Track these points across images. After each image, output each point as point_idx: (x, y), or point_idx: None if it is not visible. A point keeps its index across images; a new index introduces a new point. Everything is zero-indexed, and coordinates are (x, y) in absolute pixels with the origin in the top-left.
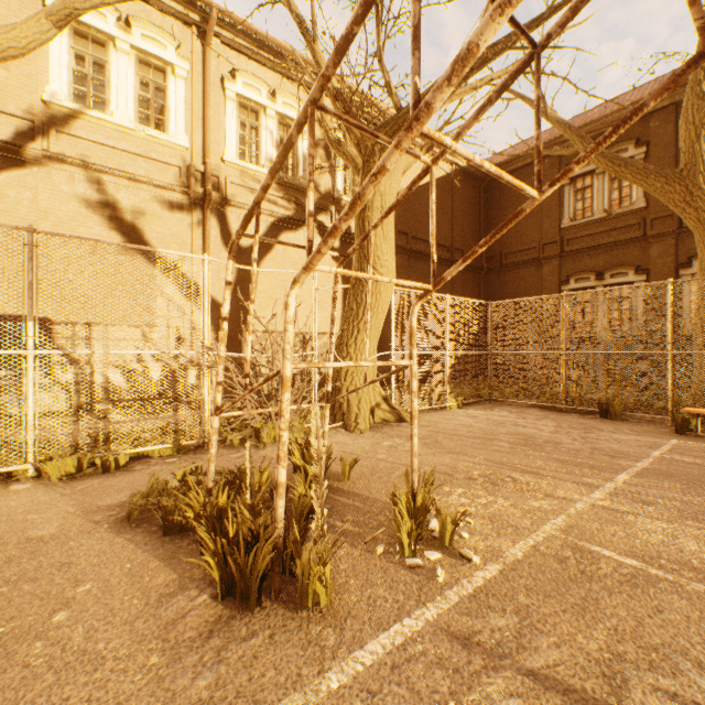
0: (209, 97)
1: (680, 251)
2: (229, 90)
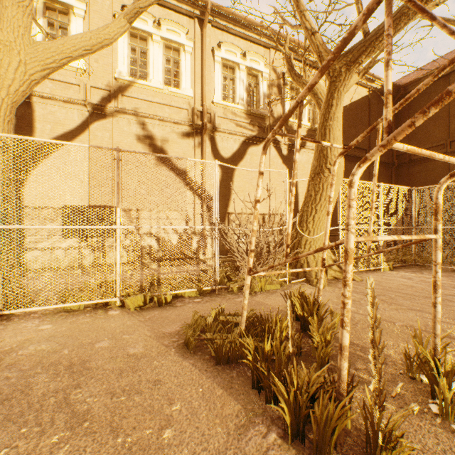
0: (205, 62)
1: None
2: (217, 56)
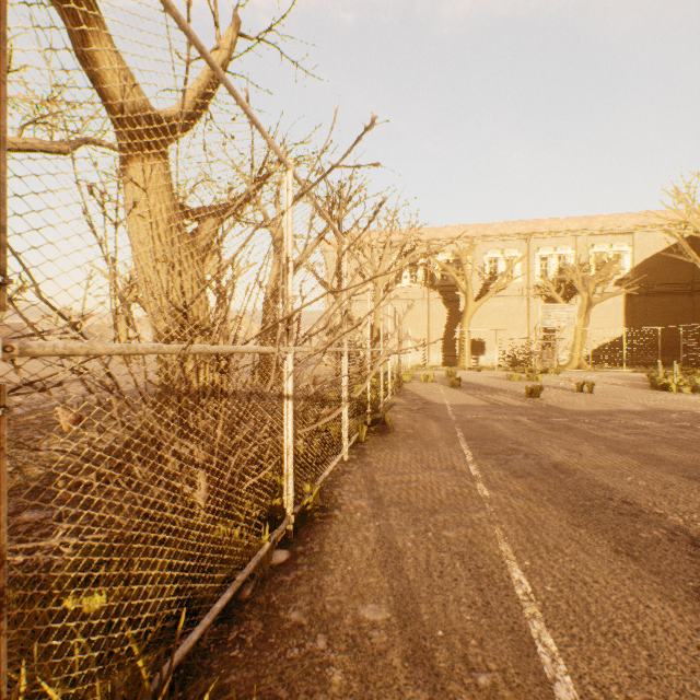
0: (528, 262)
1: None
2: (536, 255)
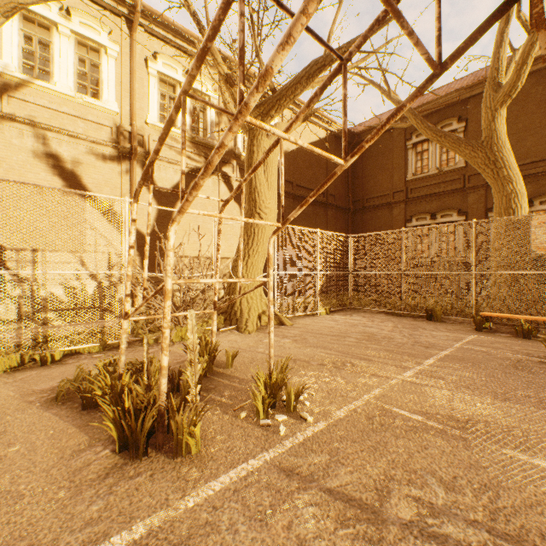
0: (135, 73)
1: (488, 199)
2: (152, 69)
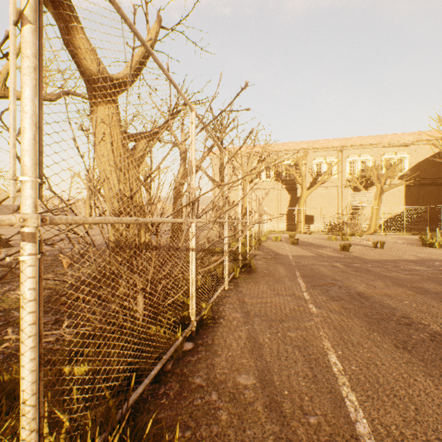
0: (342, 165)
1: None
2: (347, 160)
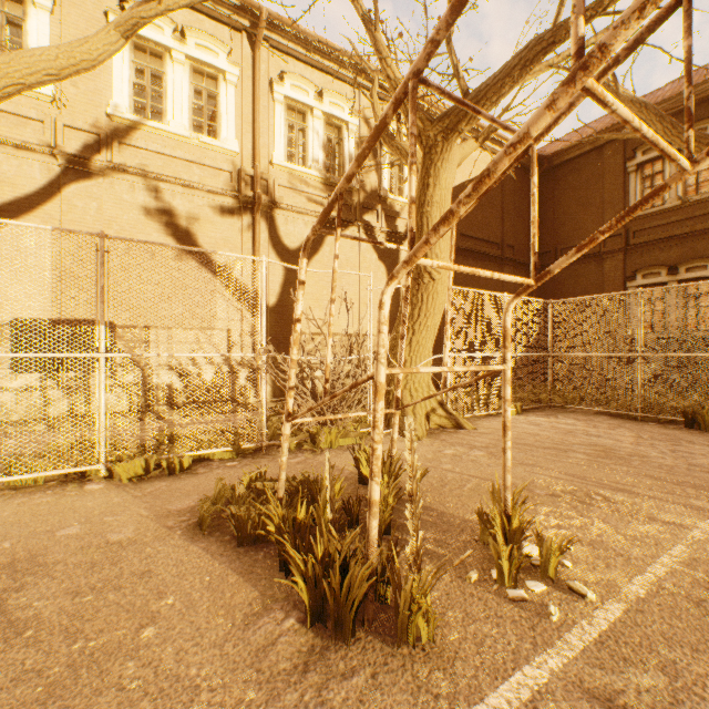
0: (259, 101)
1: None
2: (277, 93)
